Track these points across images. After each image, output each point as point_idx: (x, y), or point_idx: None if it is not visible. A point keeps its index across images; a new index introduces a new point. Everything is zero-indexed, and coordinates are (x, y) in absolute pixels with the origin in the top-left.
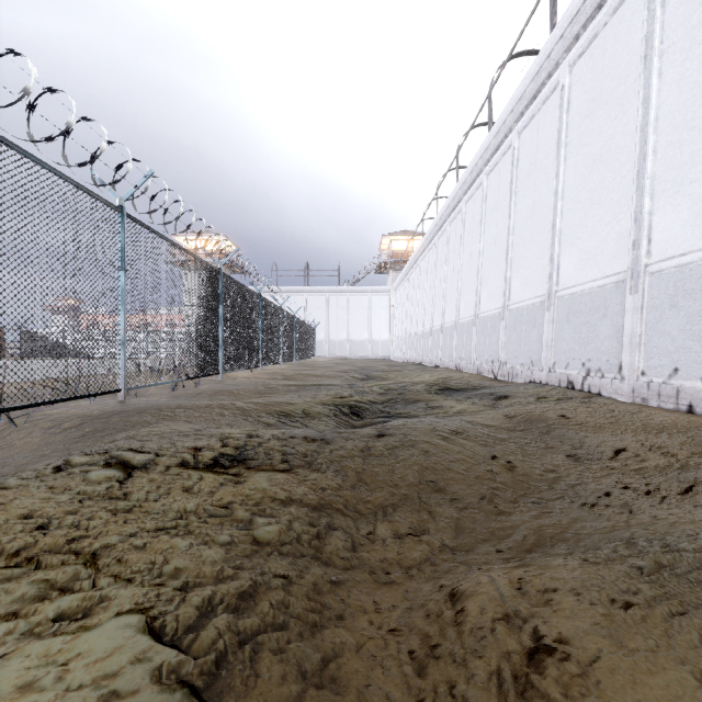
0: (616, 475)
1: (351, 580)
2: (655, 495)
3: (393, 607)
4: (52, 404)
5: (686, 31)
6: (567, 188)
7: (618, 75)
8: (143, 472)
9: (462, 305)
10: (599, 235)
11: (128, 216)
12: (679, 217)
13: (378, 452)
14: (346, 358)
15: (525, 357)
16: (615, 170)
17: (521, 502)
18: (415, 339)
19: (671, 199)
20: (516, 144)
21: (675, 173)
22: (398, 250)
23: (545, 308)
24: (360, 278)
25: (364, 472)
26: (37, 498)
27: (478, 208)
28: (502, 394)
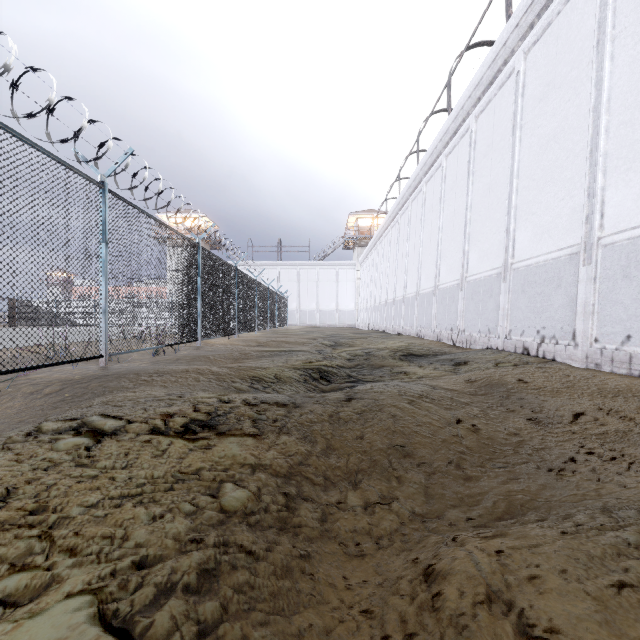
0: (579, 439)
1: (320, 553)
2: (620, 460)
3: (364, 582)
4: (34, 369)
5: (637, 16)
6: (522, 167)
7: (571, 60)
8: (112, 438)
9: (423, 277)
10: (553, 210)
11: (110, 192)
12: (631, 192)
13: (347, 417)
14: (315, 326)
15: (483, 325)
16: (569, 149)
17: (488, 467)
18: (379, 309)
19: (623, 175)
20: (473, 127)
21: (627, 151)
22: (363, 227)
23: (501, 280)
24: (328, 253)
25: (333, 437)
26: (1, 467)
27: (438, 188)
28: (462, 359)
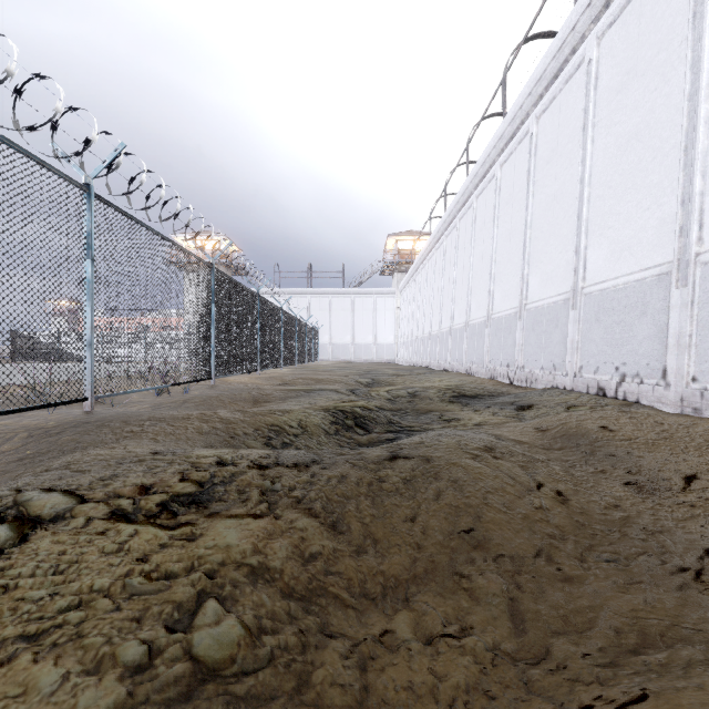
0: (705, 515)
1: None
2: None
3: None
4: None
5: None
6: (595, 172)
7: (658, 40)
8: (47, 530)
9: (473, 305)
10: (635, 222)
11: (97, 197)
12: None
13: (392, 485)
14: (350, 361)
15: (546, 360)
16: (656, 148)
17: (591, 561)
18: (421, 342)
19: None
20: (534, 129)
21: None
22: (404, 251)
23: (570, 307)
24: (364, 279)
25: (374, 516)
26: None
27: (491, 202)
28: (525, 402)
